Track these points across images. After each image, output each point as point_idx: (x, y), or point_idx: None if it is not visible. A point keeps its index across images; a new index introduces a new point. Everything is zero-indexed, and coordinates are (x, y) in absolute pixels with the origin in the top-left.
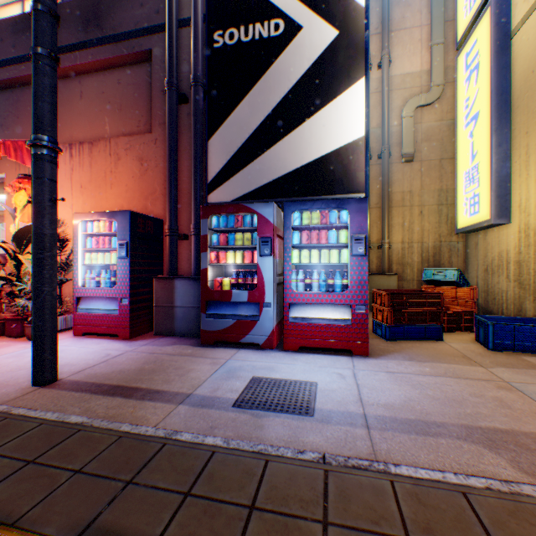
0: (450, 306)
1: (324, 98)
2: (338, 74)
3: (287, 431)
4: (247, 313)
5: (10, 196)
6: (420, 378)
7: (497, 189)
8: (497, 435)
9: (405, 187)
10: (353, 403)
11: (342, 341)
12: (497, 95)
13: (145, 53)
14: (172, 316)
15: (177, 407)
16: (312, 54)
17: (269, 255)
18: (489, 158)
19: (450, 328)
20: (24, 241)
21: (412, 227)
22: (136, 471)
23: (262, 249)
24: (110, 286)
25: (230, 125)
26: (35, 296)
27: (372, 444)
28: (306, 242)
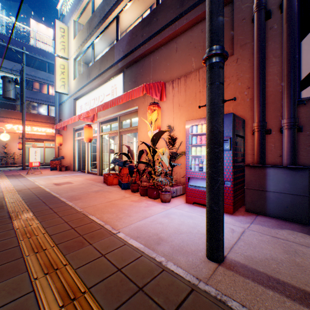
0: None
1: None
2: None
3: None
4: None
5: (139, 118)
6: None
7: None
8: None
9: None
10: None
11: None
12: None
13: None
14: (262, 198)
15: None
16: None
17: None
18: None
19: None
20: (155, 141)
21: None
22: None
23: None
24: None
25: None
26: (210, 184)
27: None
28: None
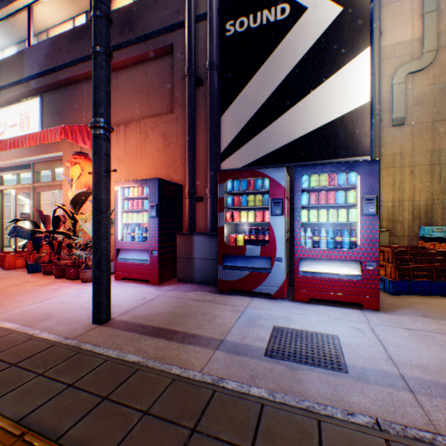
0: None
1: (328, 70)
2: (342, 47)
3: (327, 388)
4: (259, 266)
5: (66, 169)
6: (445, 338)
7: None
8: None
9: (395, 149)
10: (384, 361)
11: (352, 295)
12: None
13: (167, 47)
14: (191, 266)
15: (215, 353)
16: (316, 31)
17: (280, 215)
18: None
19: None
20: (78, 204)
21: (402, 186)
22: (196, 418)
23: (273, 209)
24: (142, 240)
25: (240, 101)
26: (94, 250)
27: (424, 412)
28: (314, 202)
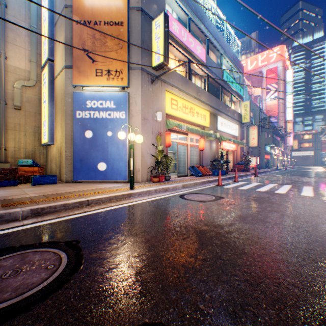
0: (31, 175)
1: None
2: None
3: None
4: None
5: None
6: None
7: (51, 131)
8: (2, 197)
9: (18, 121)
10: None
11: None
12: (51, 98)
13: None
14: None
15: None
16: None
17: None
18: (48, 120)
19: (26, 182)
20: None
21: (21, 141)
22: None
23: None
24: None
25: None
26: None
27: None
28: None
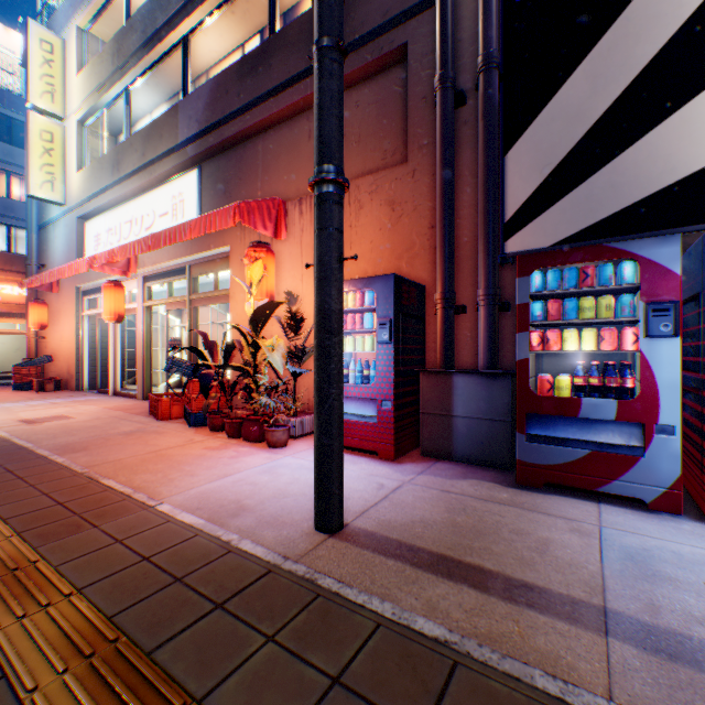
0: None
1: None
2: None
3: None
4: (613, 441)
5: (234, 271)
6: None
7: None
8: None
9: None
10: None
11: None
12: None
13: (395, 51)
14: (447, 429)
15: (609, 644)
16: None
17: (668, 336)
18: None
19: None
20: (259, 323)
21: None
22: None
23: (652, 323)
24: (361, 381)
25: (547, 119)
26: (319, 400)
27: None
28: None
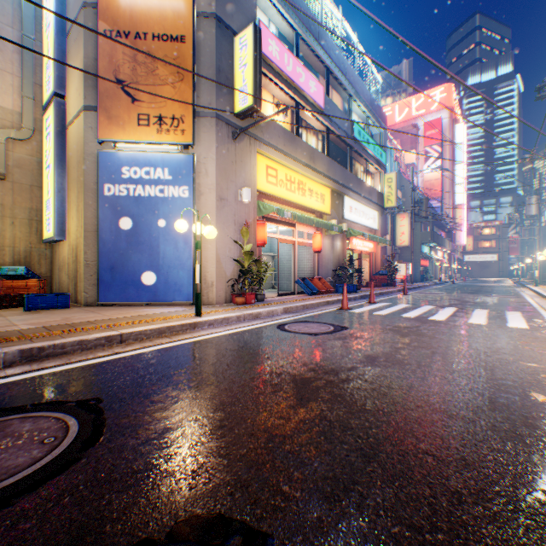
0: (23, 293)
1: None
2: None
3: None
4: None
5: None
6: None
7: (59, 218)
8: None
9: None
10: None
11: None
12: (59, 160)
13: None
14: None
15: None
16: None
17: None
18: (55, 198)
19: (15, 306)
20: None
21: (6, 234)
22: None
23: None
24: None
25: None
26: None
27: None
28: None
